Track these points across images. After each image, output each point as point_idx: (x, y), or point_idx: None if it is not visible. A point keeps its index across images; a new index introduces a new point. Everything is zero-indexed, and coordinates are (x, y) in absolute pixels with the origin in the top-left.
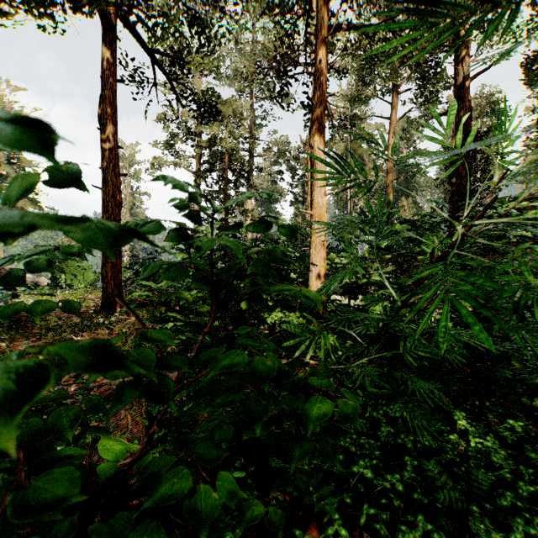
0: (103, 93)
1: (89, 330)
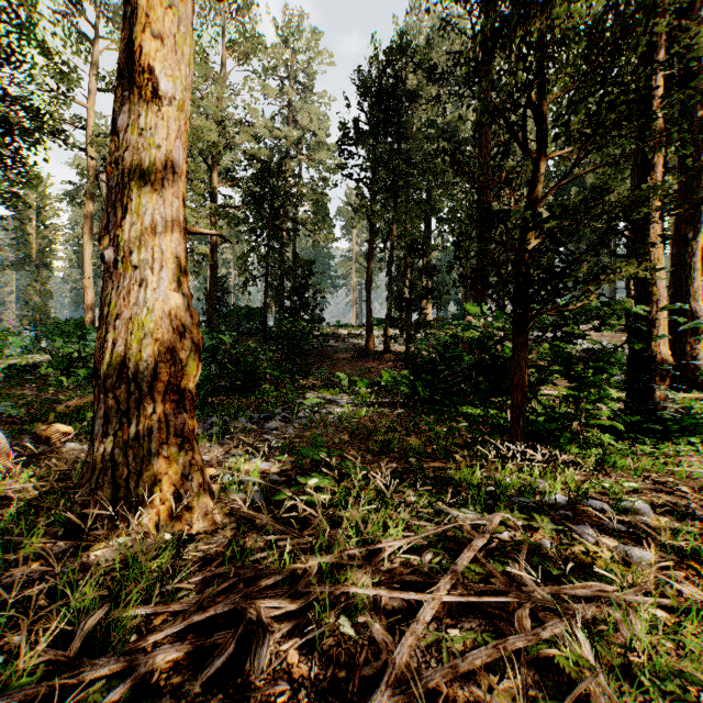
0: None
1: None
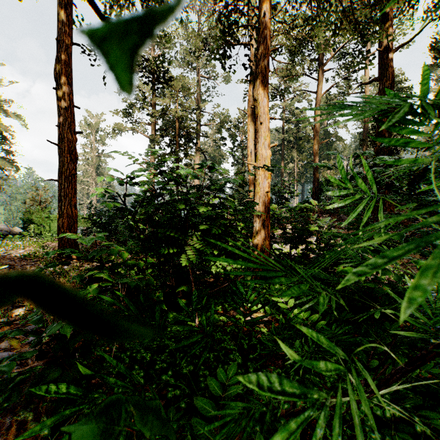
0: (59, 55)
1: None
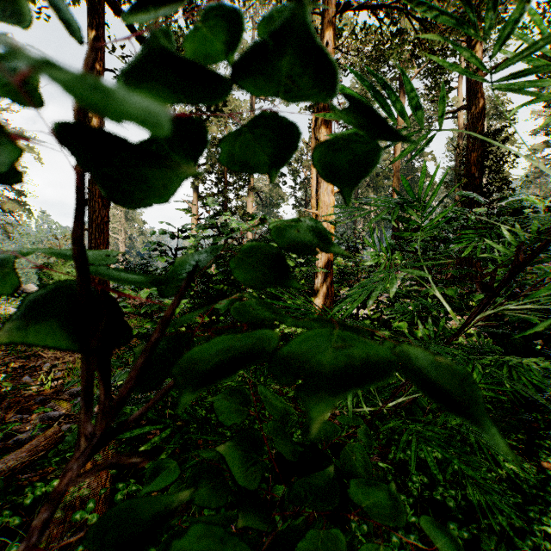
0: None
1: None
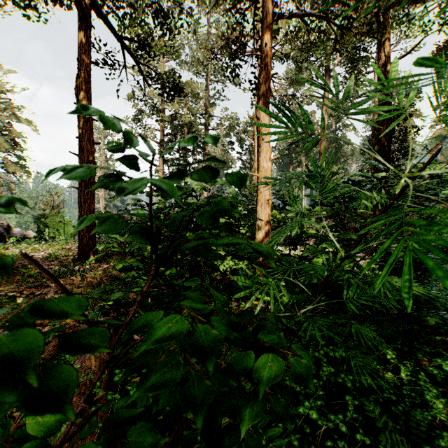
0: (79, 73)
1: (66, 277)
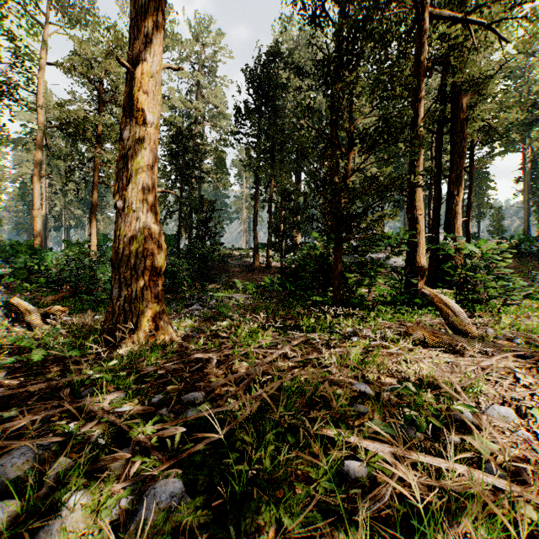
0: None
1: None
